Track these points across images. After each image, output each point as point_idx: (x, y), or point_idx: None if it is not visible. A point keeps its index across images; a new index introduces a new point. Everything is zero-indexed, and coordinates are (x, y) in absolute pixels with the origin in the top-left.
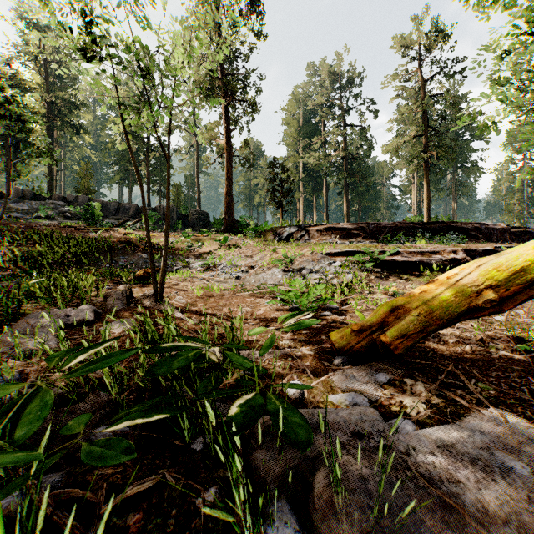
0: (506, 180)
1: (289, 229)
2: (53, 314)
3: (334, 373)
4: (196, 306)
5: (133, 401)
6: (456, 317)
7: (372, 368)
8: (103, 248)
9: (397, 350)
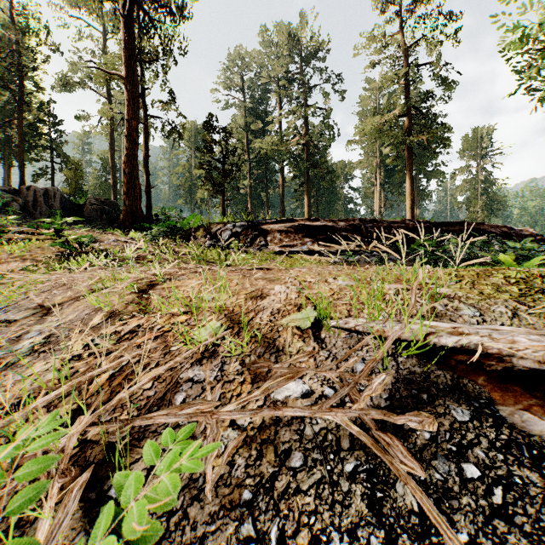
0: (462, 188)
1: (232, 226)
2: None
3: None
4: None
5: None
6: None
7: None
8: None
9: None
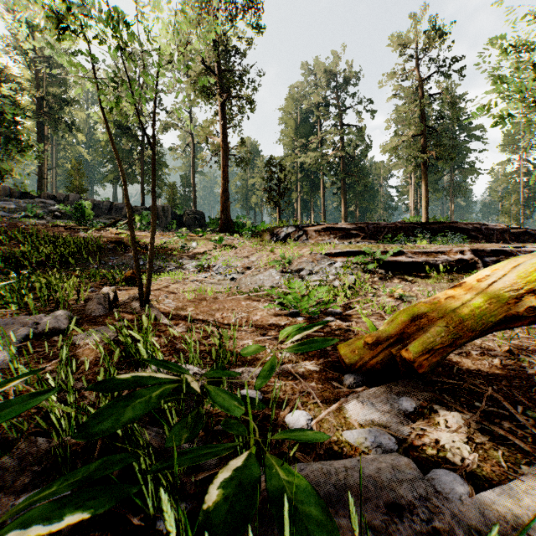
0: (502, 181)
1: (286, 229)
2: (20, 322)
3: (346, 398)
4: (186, 311)
5: (80, 453)
6: (490, 327)
7: (392, 390)
8: (92, 248)
9: (421, 367)
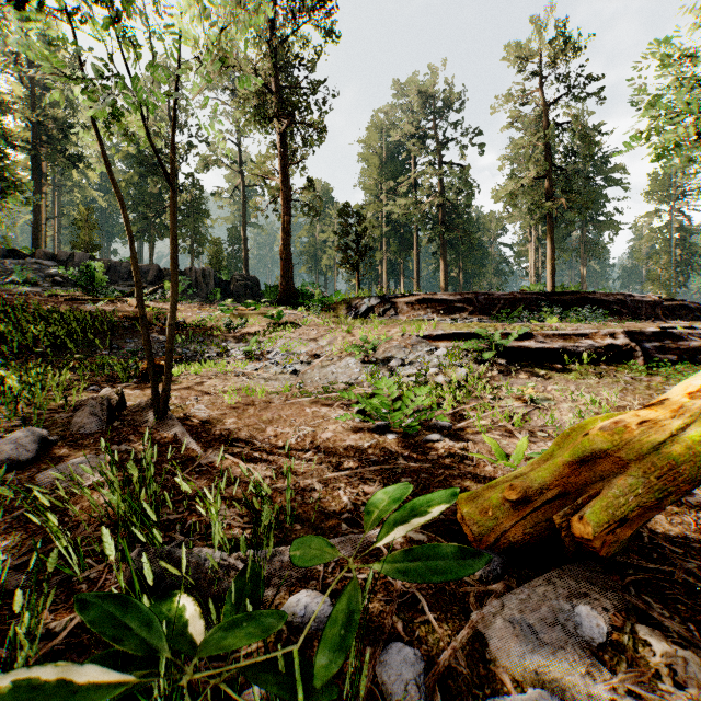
0: (648, 239)
1: (368, 300)
2: None
3: (482, 611)
4: (223, 424)
5: None
6: None
7: (556, 589)
8: (101, 326)
9: (605, 548)
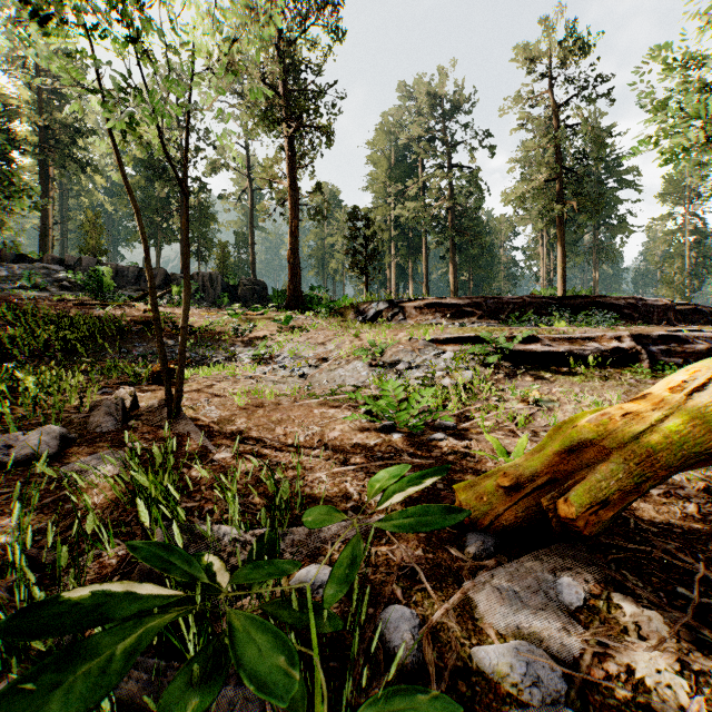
0: (662, 242)
1: (376, 304)
2: None
3: (473, 581)
4: (234, 424)
5: None
6: (690, 462)
7: (543, 564)
8: (110, 331)
9: (588, 528)
